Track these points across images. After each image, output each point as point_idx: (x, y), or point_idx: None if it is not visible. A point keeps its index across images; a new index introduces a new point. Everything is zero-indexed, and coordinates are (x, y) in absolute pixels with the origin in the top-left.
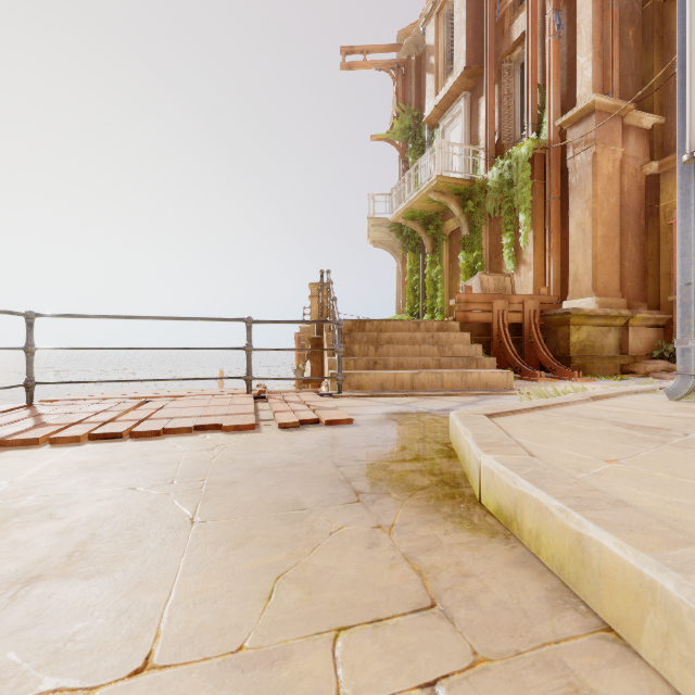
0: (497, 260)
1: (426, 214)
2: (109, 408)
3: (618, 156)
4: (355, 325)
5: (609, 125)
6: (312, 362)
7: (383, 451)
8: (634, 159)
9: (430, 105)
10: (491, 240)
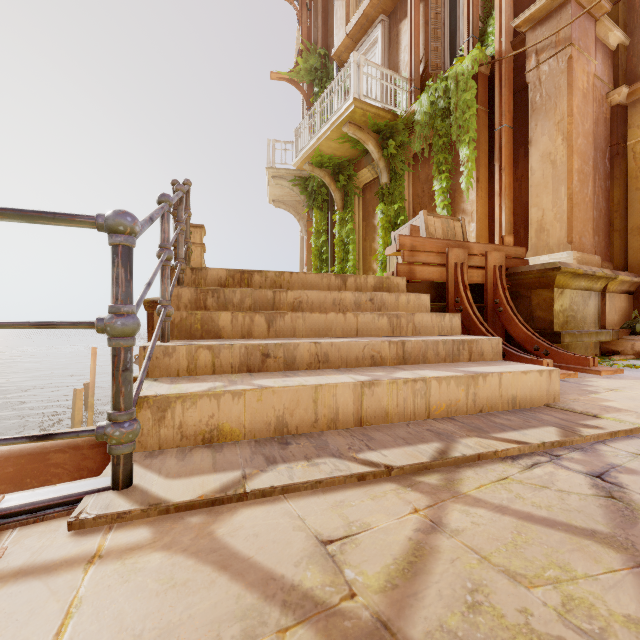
0: None
1: (336, 161)
2: None
3: (592, 70)
4: (233, 277)
5: (584, 25)
6: None
7: None
8: (601, 82)
9: (340, 36)
10: (415, 190)
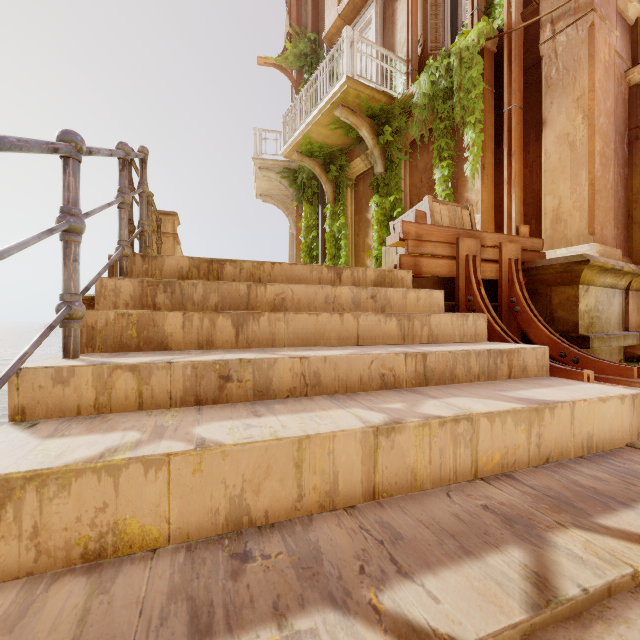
0: None
1: (327, 150)
2: None
3: (613, 42)
4: (198, 267)
5: None
6: None
7: None
8: (620, 58)
9: (331, 17)
10: (412, 180)
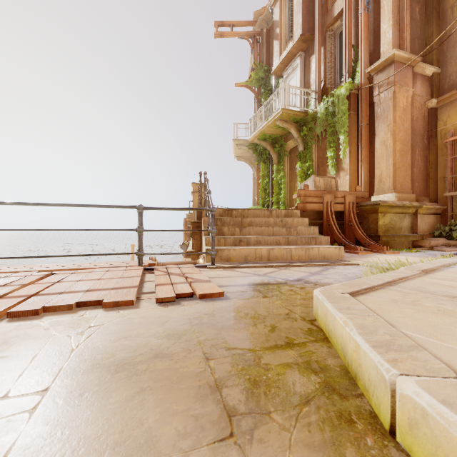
0: (323, 168)
1: (273, 136)
2: (10, 282)
3: (410, 94)
4: (225, 212)
5: (404, 72)
6: (193, 239)
7: (254, 332)
8: (420, 96)
9: (276, 62)
10: (319, 154)
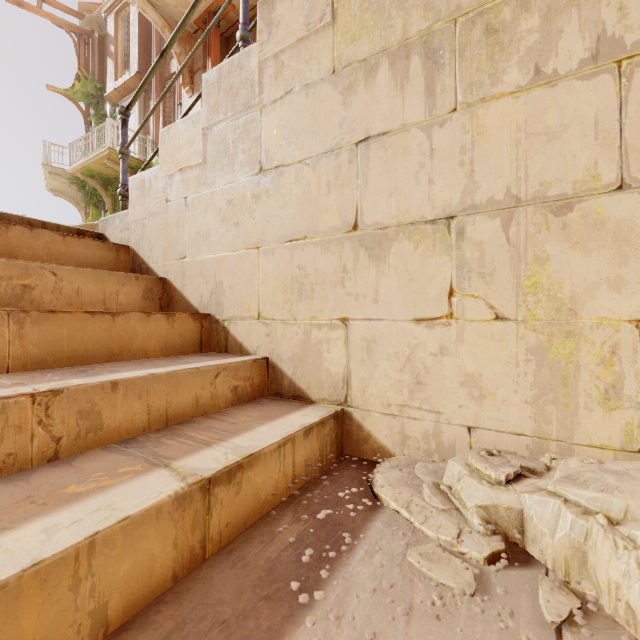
0: None
1: (105, 176)
2: None
3: None
4: None
5: None
6: None
7: None
8: None
9: (111, 86)
10: None
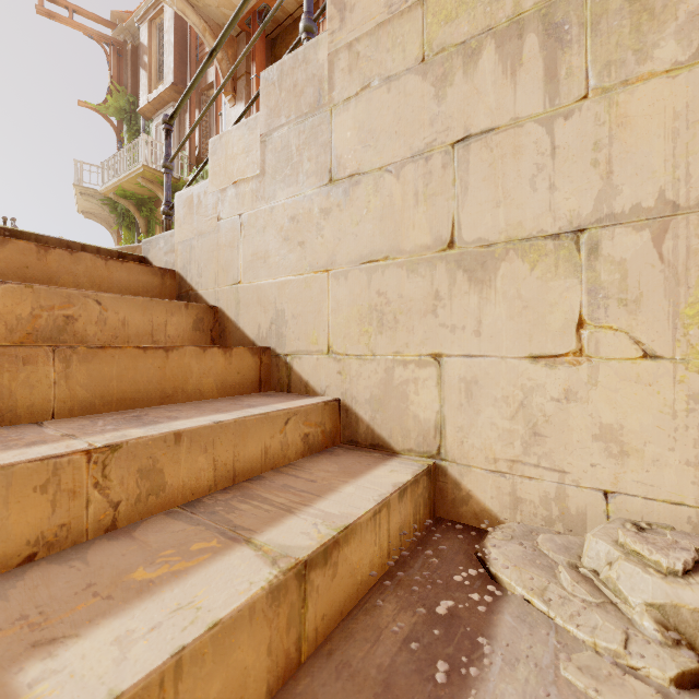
0: None
1: (139, 196)
2: None
3: None
4: None
5: None
6: None
7: None
8: None
9: (144, 99)
10: None
